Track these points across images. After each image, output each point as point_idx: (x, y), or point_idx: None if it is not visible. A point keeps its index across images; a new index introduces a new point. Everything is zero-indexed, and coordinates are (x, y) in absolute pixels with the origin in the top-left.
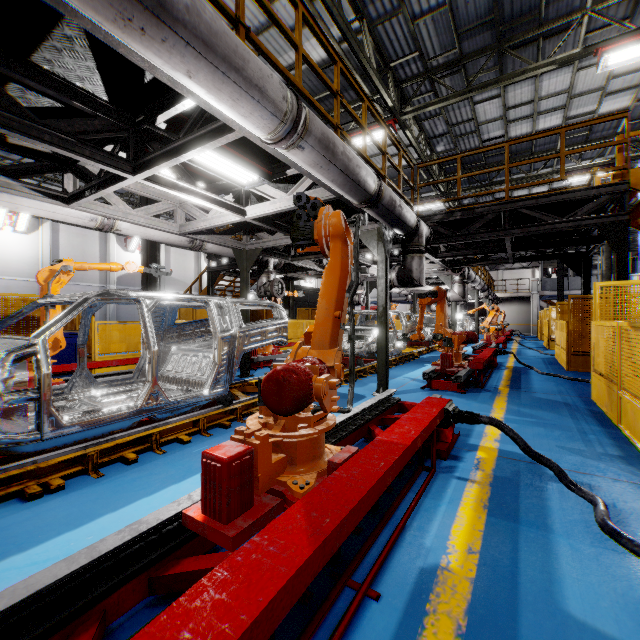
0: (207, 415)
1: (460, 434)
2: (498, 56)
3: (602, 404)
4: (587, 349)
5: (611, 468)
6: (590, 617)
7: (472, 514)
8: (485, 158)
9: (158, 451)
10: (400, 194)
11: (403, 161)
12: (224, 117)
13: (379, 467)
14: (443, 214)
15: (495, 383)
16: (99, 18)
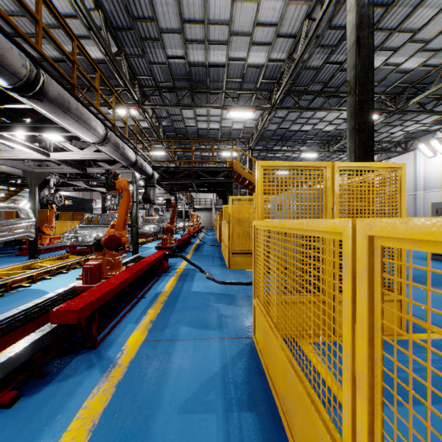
0: (37, 273)
1: (171, 266)
2: (191, 93)
3: (223, 252)
4: None
5: (216, 267)
6: (197, 289)
7: (173, 282)
8: (187, 134)
9: (13, 291)
10: (144, 155)
11: (143, 124)
12: (70, 129)
13: (145, 264)
14: (165, 167)
15: (189, 250)
16: (42, 109)
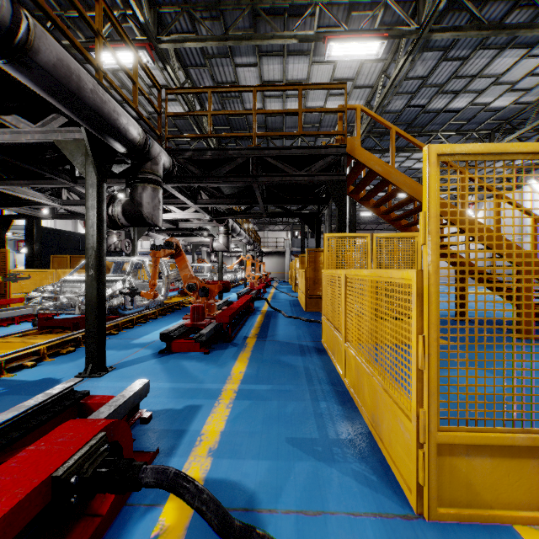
0: None
1: (160, 451)
2: (252, 17)
3: (330, 350)
4: (318, 293)
5: (346, 478)
6: None
7: None
8: (249, 128)
9: None
10: (135, 110)
11: (175, 110)
12: None
13: None
14: (194, 151)
15: (246, 333)
16: None
